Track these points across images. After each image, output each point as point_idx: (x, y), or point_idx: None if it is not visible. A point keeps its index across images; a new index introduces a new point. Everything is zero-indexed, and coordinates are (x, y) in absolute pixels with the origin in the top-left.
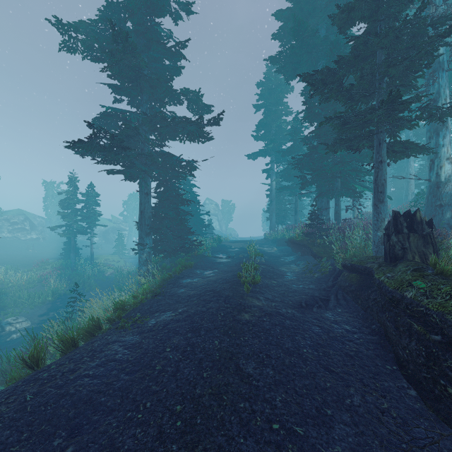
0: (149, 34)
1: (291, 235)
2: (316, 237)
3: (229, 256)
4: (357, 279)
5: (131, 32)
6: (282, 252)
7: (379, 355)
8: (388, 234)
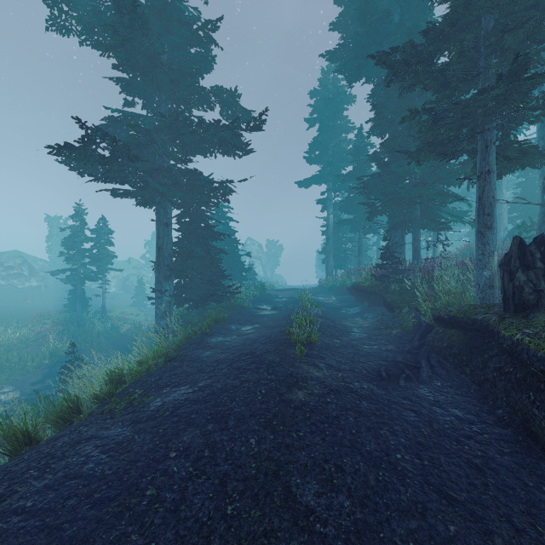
0: (169, 12)
1: (353, 281)
2: (391, 281)
3: (275, 306)
4: (460, 337)
5: (143, 7)
6: (342, 302)
7: (524, 465)
8: (509, 270)
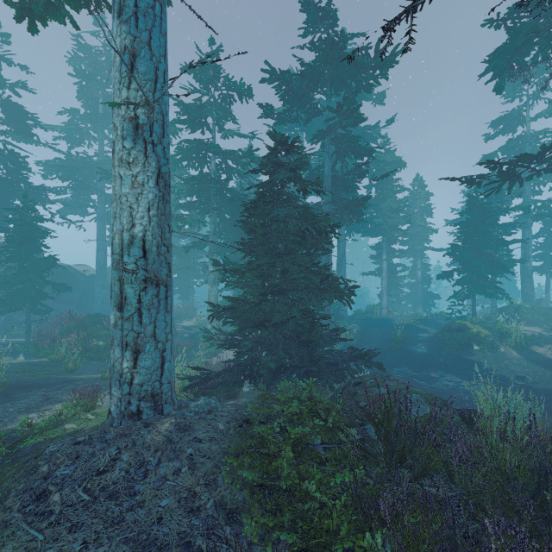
0: None
1: None
2: None
3: None
4: None
5: None
6: None
7: None
8: None
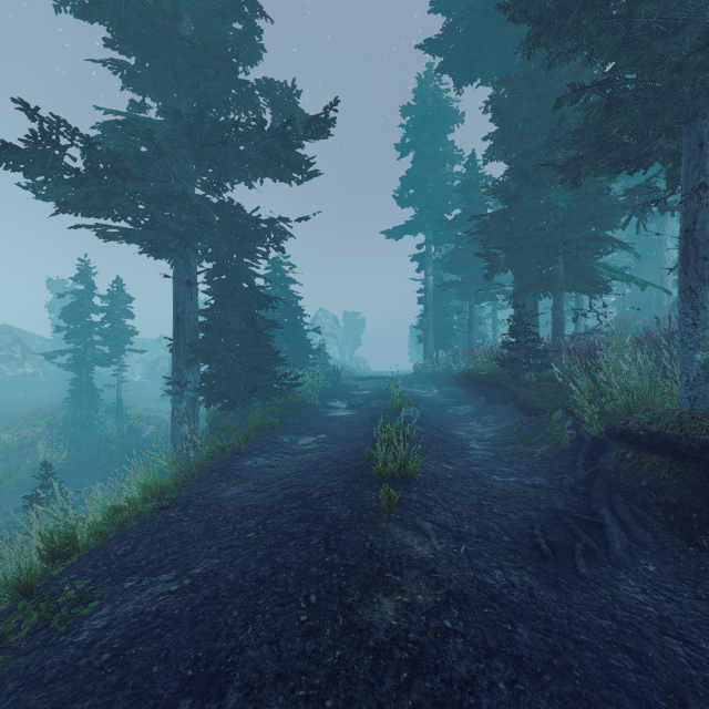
0: None
1: (462, 367)
2: (525, 368)
3: (353, 404)
4: (674, 472)
5: None
6: (448, 397)
7: None
8: None
